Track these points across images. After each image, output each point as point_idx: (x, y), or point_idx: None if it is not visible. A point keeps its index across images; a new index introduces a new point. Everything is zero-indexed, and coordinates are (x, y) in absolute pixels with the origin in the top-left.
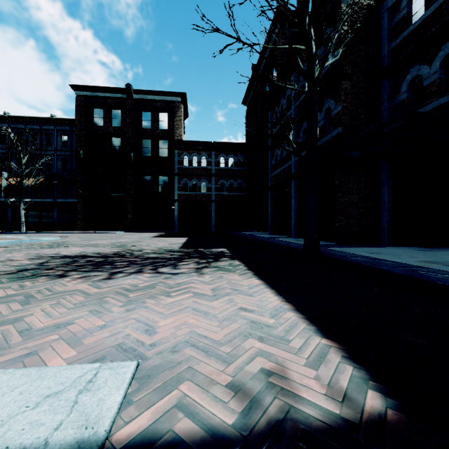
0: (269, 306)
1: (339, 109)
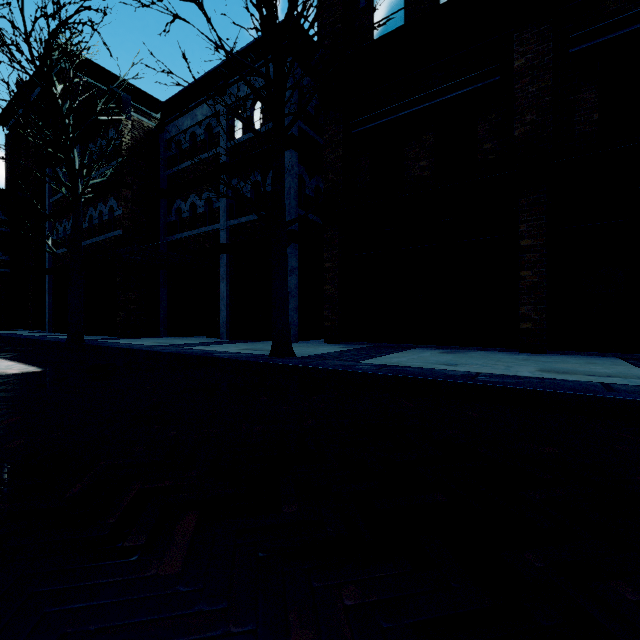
0: (7, 365)
1: (120, 213)
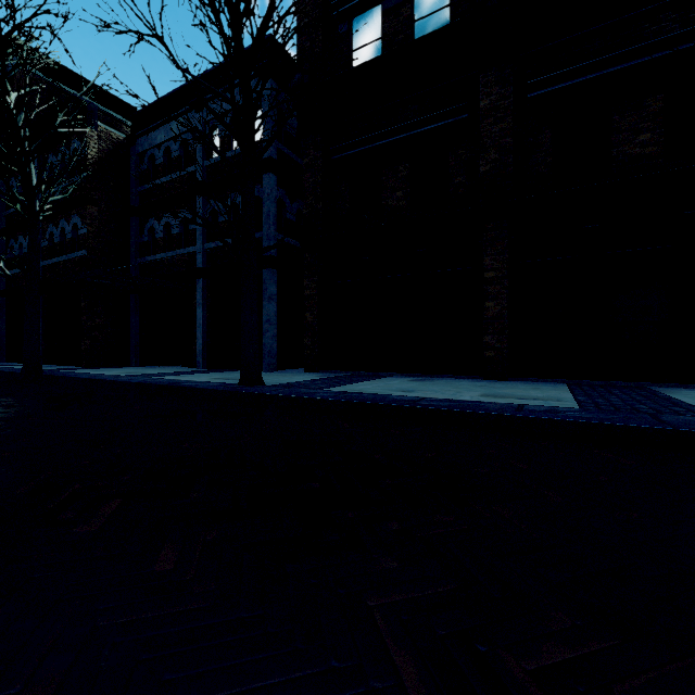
0: None
1: (85, 232)
